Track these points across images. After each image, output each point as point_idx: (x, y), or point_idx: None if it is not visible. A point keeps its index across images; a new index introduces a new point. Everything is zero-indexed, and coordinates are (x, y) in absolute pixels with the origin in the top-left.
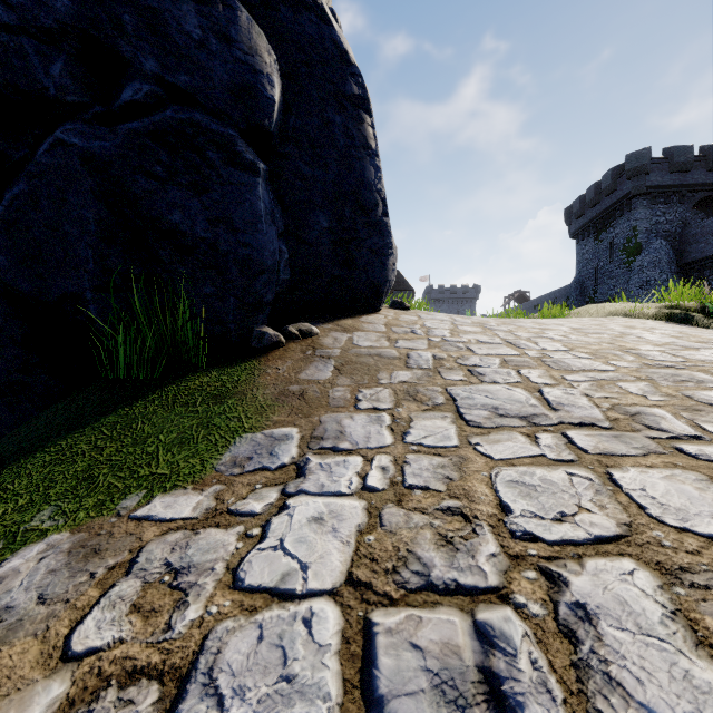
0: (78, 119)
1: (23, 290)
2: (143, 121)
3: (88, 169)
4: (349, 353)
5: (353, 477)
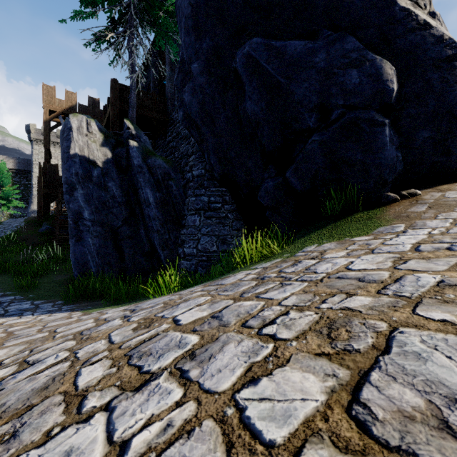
0: (317, 131)
1: (298, 189)
2: (337, 124)
3: (320, 146)
4: (439, 201)
5: (425, 232)
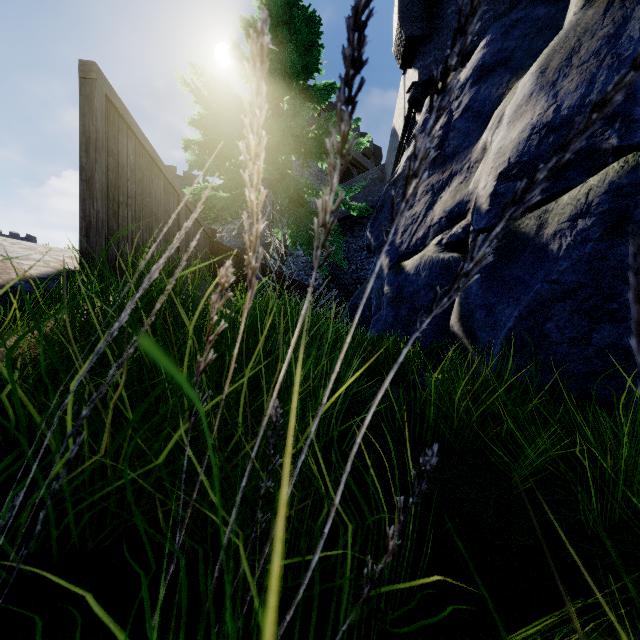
0: None
1: None
2: None
3: None
4: None
5: None
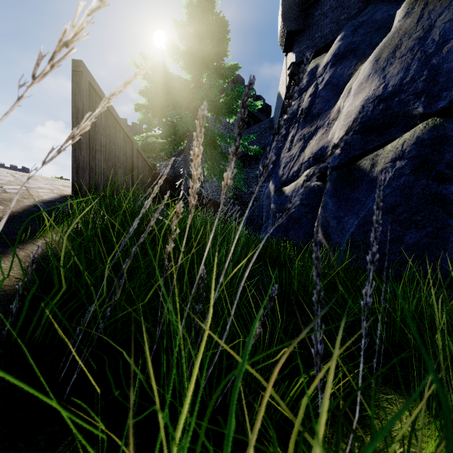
0: None
1: None
2: None
3: None
4: None
5: None
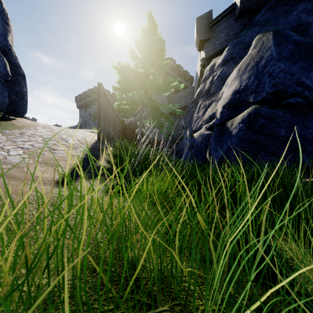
0: None
1: None
2: None
3: None
4: (27, 123)
5: (42, 130)
